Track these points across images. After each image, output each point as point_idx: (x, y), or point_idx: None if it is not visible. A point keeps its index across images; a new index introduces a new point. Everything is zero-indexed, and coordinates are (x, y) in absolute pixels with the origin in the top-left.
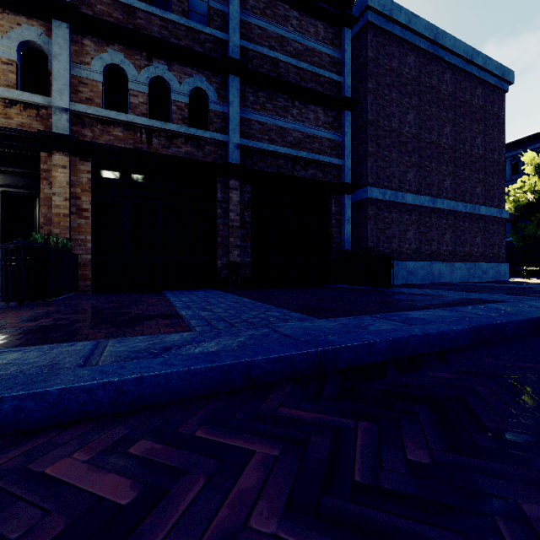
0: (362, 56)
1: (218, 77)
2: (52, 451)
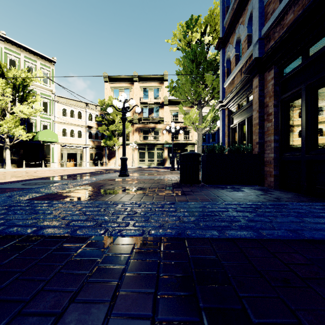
0: None
1: None
2: None
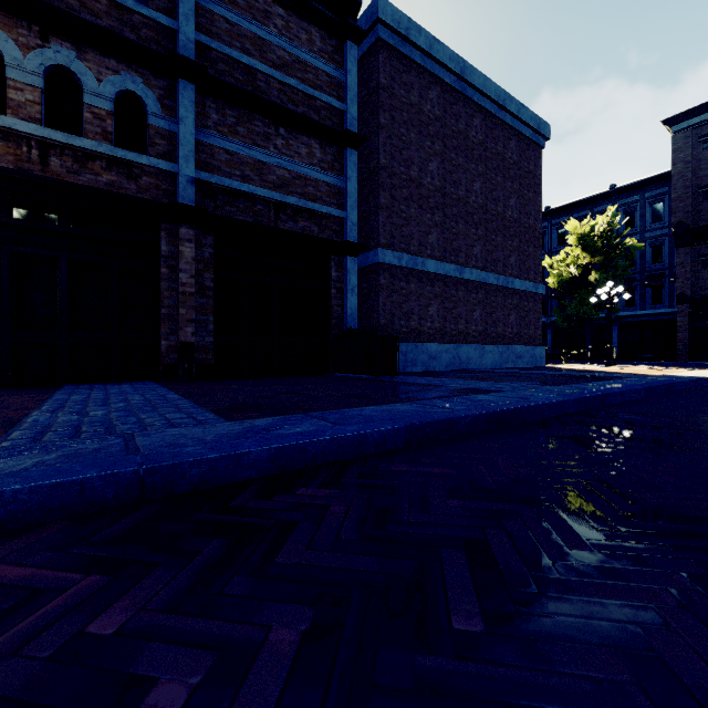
0: (373, 81)
1: (162, 80)
2: None
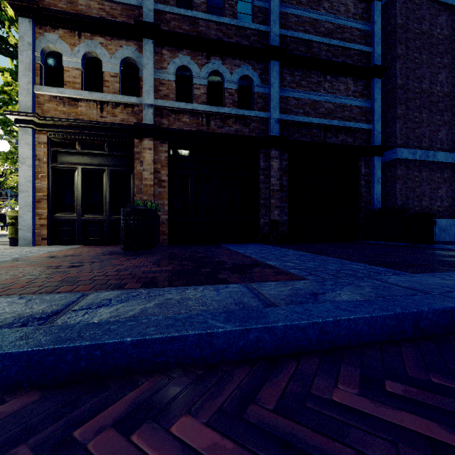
0: (390, 24)
1: (260, 64)
2: (313, 380)
